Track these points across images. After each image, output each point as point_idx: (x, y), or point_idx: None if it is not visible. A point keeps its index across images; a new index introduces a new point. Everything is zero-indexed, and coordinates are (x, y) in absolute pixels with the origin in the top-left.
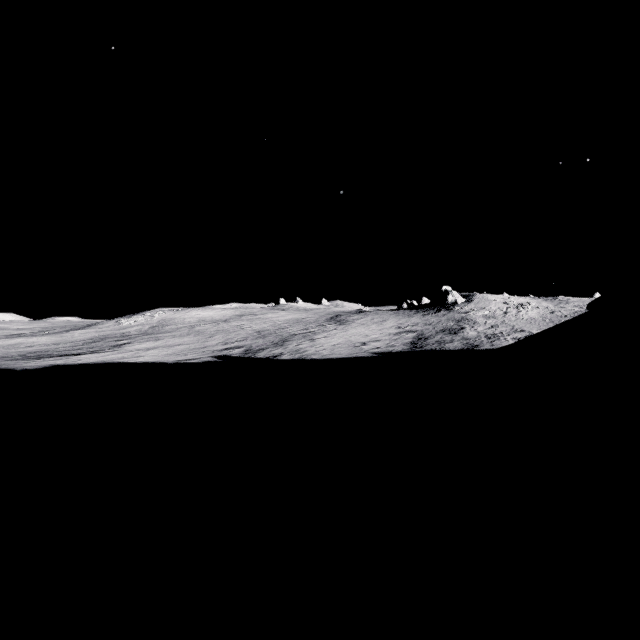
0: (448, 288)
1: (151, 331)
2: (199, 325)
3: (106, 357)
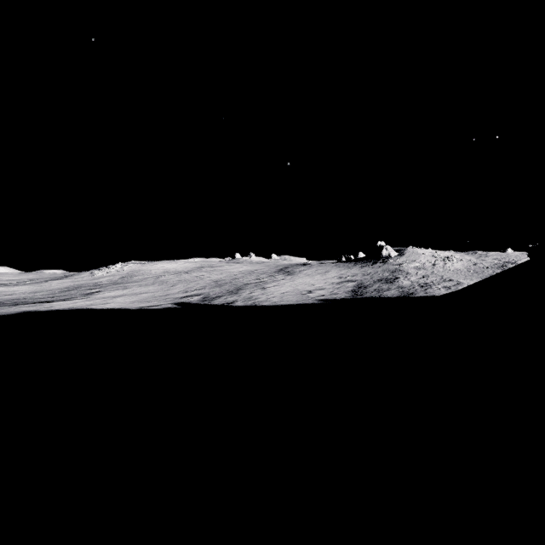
0: (382, 243)
1: (120, 281)
2: (163, 276)
3: (76, 304)
